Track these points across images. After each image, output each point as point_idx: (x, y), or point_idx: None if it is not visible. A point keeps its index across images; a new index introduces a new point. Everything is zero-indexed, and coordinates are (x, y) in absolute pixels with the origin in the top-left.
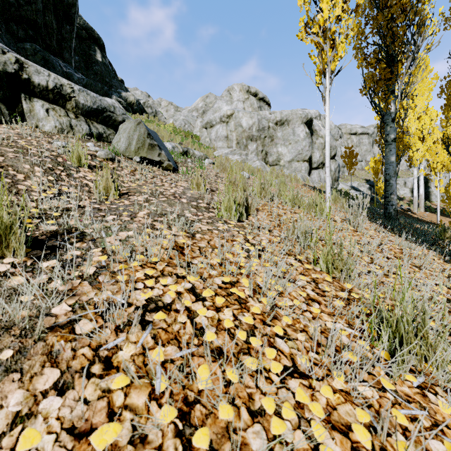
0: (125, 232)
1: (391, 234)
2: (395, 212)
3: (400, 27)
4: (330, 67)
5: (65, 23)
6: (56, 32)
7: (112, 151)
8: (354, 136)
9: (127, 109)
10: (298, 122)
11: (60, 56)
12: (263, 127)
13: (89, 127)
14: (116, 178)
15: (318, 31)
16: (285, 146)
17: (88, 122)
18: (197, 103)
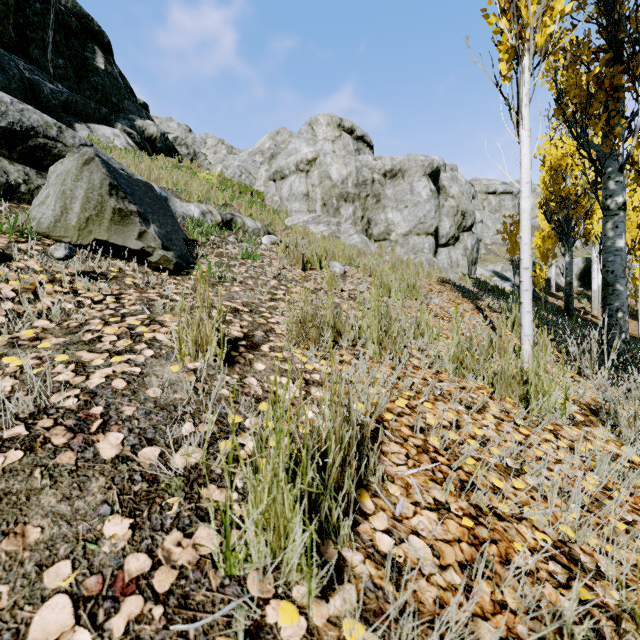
0: None
1: None
2: (626, 345)
3: None
4: (535, 39)
5: None
6: (14, 10)
7: (10, 227)
8: (493, 196)
9: (143, 147)
10: (418, 174)
11: (22, 52)
12: (364, 181)
13: None
14: None
15: None
16: (398, 211)
17: None
18: (263, 142)
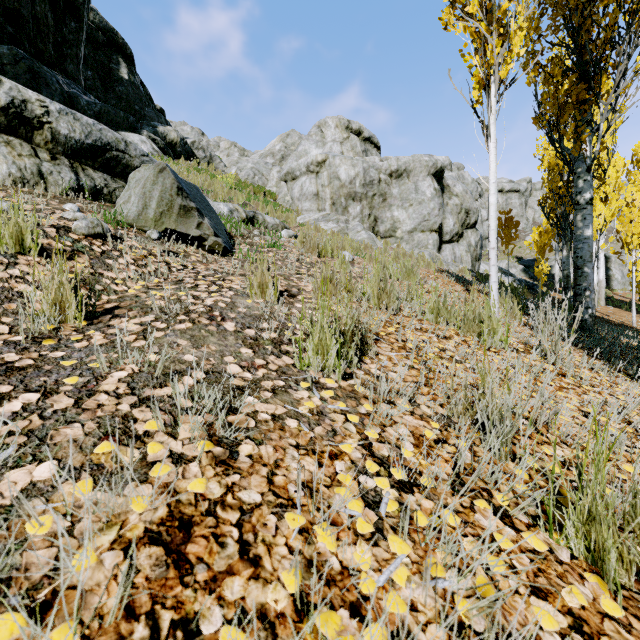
0: (29, 466)
1: (614, 372)
2: (592, 319)
3: (605, 15)
4: (499, 73)
5: (68, 18)
6: (53, 30)
7: (111, 218)
8: (500, 194)
9: (166, 151)
10: (423, 174)
11: (59, 68)
12: (371, 181)
13: (77, 176)
14: (102, 274)
15: (478, 10)
16: (403, 209)
17: (75, 168)
18: (273, 144)
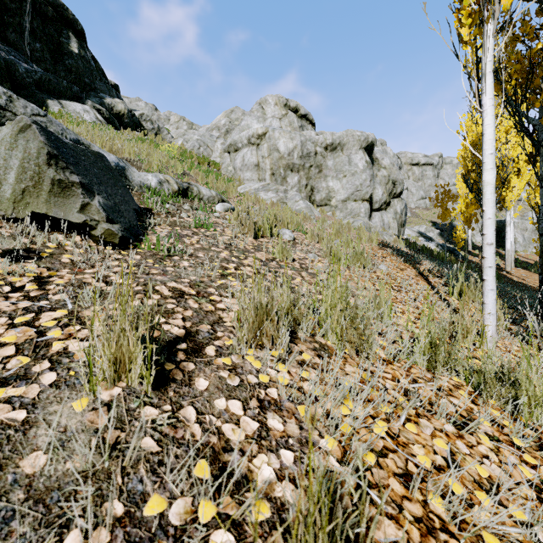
0: None
1: None
2: None
3: None
4: (501, 2)
5: None
6: None
7: None
8: (416, 167)
9: (111, 122)
10: (355, 147)
11: None
12: (308, 153)
13: None
14: None
15: None
16: (337, 180)
17: None
18: (219, 119)
